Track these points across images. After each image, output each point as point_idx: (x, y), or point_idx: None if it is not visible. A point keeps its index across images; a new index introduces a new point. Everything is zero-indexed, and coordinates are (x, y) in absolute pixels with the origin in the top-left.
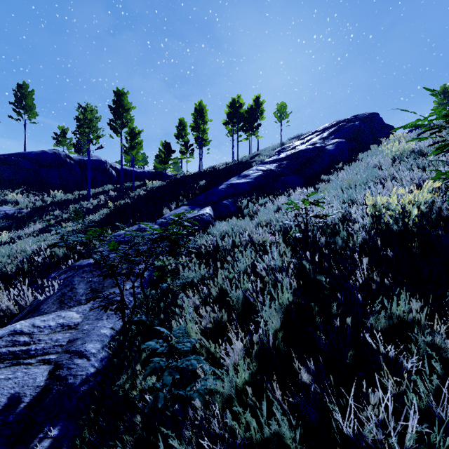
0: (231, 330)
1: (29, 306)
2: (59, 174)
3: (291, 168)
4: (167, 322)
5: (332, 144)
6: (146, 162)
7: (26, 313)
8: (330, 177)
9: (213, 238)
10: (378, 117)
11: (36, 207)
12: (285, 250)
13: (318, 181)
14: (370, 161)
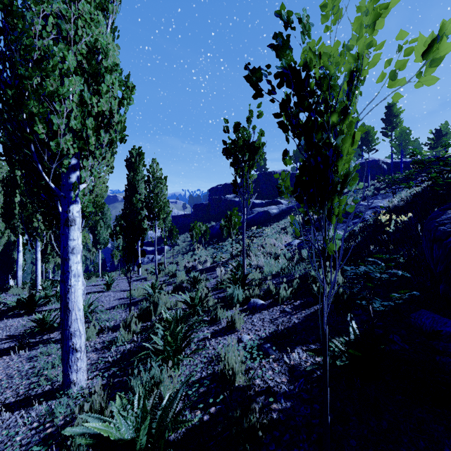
0: None
1: None
2: None
3: None
4: None
5: None
6: (420, 149)
7: None
8: None
9: None
10: None
11: None
12: None
13: None
14: None
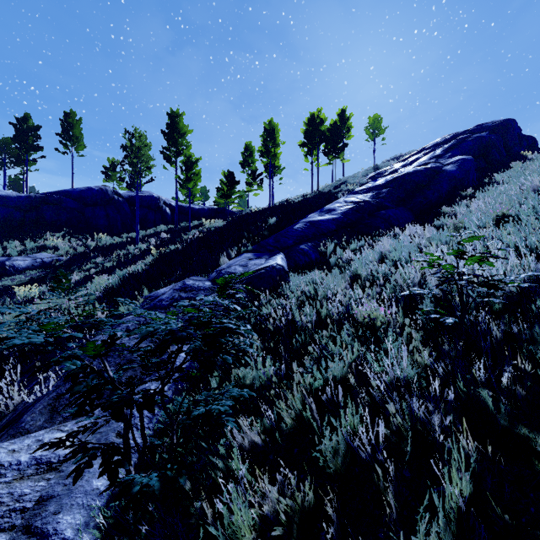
0: (323, 533)
1: (12, 411)
2: (106, 214)
3: (394, 198)
4: (196, 495)
5: (452, 164)
6: (208, 197)
7: (3, 425)
8: (455, 209)
9: (286, 306)
10: (515, 125)
11: (78, 253)
12: (419, 345)
13: (436, 215)
14: (528, 183)
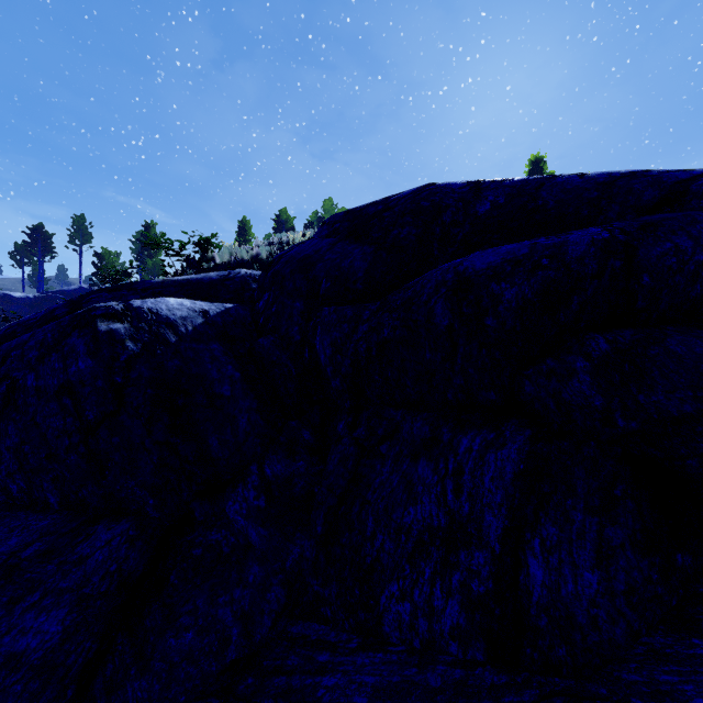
0: None
1: None
2: None
3: None
4: None
5: None
6: None
7: None
8: None
9: None
10: None
11: None
12: None
13: None
14: None
